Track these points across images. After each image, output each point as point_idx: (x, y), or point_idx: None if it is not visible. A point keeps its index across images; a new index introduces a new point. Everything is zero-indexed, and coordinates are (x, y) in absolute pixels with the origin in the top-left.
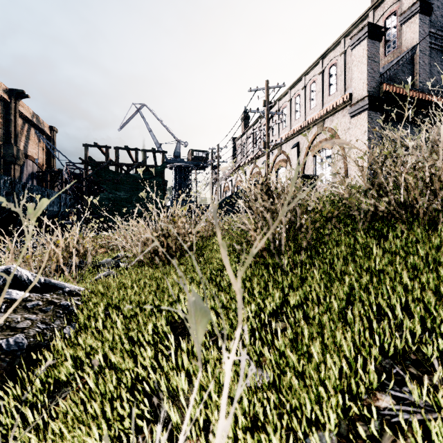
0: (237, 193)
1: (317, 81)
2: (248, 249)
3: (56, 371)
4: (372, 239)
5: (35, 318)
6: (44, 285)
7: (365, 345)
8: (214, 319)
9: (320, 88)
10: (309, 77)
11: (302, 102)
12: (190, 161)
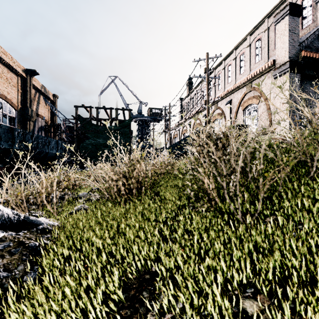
0: (184, 139)
1: (245, 53)
2: (198, 190)
3: None
4: None
5: None
6: (22, 222)
7: None
8: (171, 300)
9: (248, 58)
10: (238, 50)
11: (233, 69)
12: (149, 116)
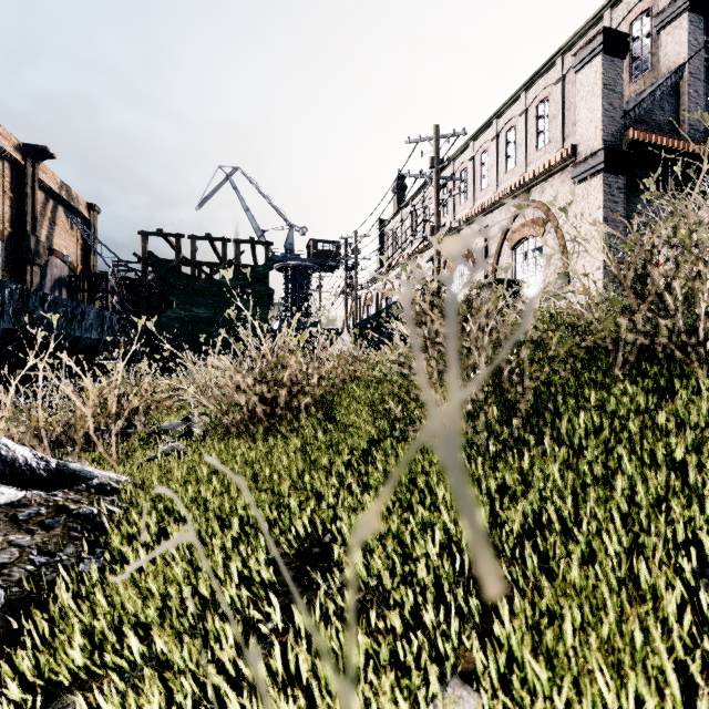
0: (388, 309)
1: (517, 126)
2: (412, 409)
3: (52, 660)
4: (643, 394)
5: (28, 542)
6: (56, 474)
7: (697, 650)
8: (359, 563)
9: (522, 138)
10: (503, 121)
11: (492, 161)
12: (311, 258)
